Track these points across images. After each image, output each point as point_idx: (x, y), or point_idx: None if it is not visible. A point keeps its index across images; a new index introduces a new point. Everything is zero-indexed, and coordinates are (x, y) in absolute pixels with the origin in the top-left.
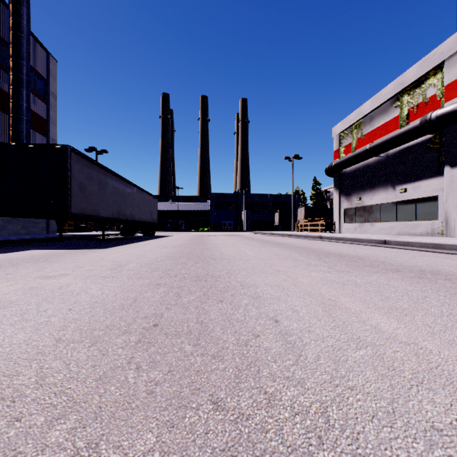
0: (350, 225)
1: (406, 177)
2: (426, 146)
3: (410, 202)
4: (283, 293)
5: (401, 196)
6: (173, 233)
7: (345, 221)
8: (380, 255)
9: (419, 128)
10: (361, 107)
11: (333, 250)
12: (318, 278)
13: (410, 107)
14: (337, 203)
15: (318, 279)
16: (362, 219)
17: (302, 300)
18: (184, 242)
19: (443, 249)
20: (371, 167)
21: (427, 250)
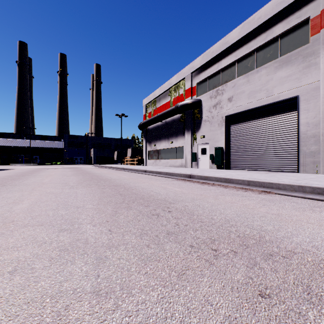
0: (151, 160)
1: (173, 135)
2: (180, 120)
3: (174, 149)
4: (1, 200)
5: (171, 145)
6: (19, 167)
7: (149, 158)
8: (123, 179)
9: (175, 110)
10: (155, 91)
11: (108, 176)
12: (47, 192)
13: (174, 97)
14: (145, 147)
15: (45, 192)
16: (156, 157)
17: (3, 202)
18: (11, 174)
19: (161, 174)
20: (160, 127)
21: (154, 175)
